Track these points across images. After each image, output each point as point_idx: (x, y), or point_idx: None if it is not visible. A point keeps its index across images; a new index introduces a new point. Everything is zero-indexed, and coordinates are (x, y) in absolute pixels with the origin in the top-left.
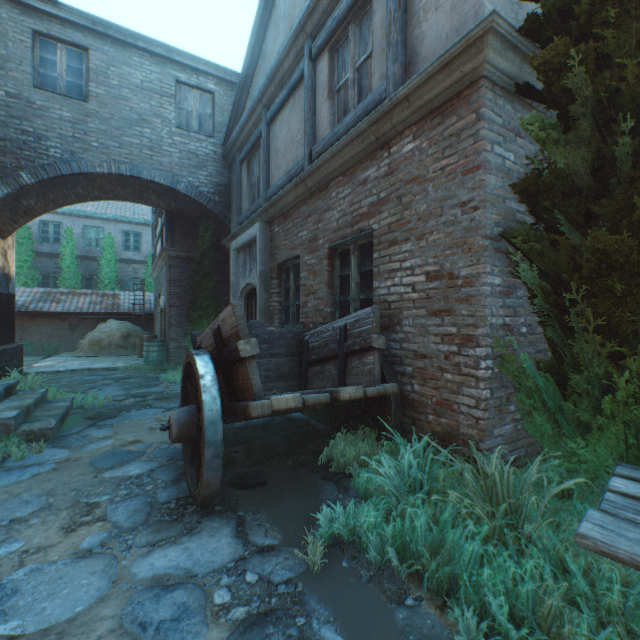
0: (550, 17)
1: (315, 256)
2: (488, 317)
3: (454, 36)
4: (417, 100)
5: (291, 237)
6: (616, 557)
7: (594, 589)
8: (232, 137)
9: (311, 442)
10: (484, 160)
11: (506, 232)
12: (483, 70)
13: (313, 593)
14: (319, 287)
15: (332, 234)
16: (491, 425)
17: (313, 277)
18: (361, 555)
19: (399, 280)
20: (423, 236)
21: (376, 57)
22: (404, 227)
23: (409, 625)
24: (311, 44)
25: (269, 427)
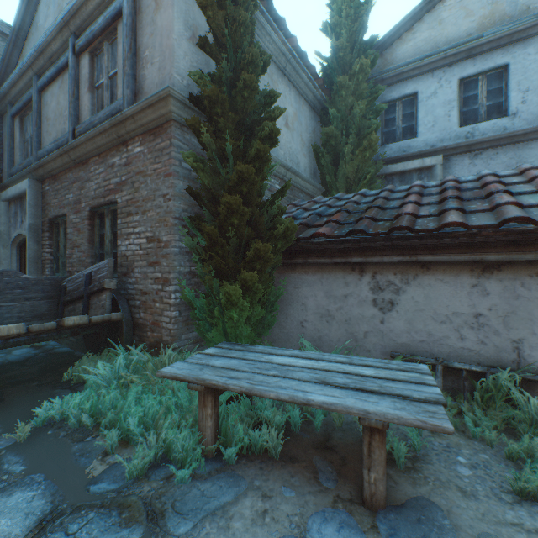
0: (201, 100)
1: (79, 216)
2: (178, 267)
3: (160, 87)
4: (139, 120)
5: (60, 197)
6: (167, 376)
7: (191, 403)
8: (2, 89)
9: (65, 367)
10: (174, 171)
11: (191, 216)
12: (172, 116)
13: (13, 452)
14: (82, 242)
15: (92, 200)
16: (180, 333)
17: (78, 233)
18: (67, 425)
19: (133, 241)
20: (146, 212)
21: (120, 76)
22: (136, 204)
23: (80, 449)
24: (75, 41)
25: (28, 362)
